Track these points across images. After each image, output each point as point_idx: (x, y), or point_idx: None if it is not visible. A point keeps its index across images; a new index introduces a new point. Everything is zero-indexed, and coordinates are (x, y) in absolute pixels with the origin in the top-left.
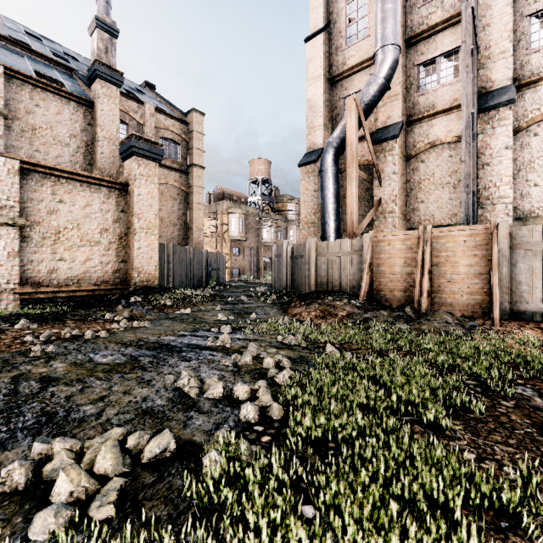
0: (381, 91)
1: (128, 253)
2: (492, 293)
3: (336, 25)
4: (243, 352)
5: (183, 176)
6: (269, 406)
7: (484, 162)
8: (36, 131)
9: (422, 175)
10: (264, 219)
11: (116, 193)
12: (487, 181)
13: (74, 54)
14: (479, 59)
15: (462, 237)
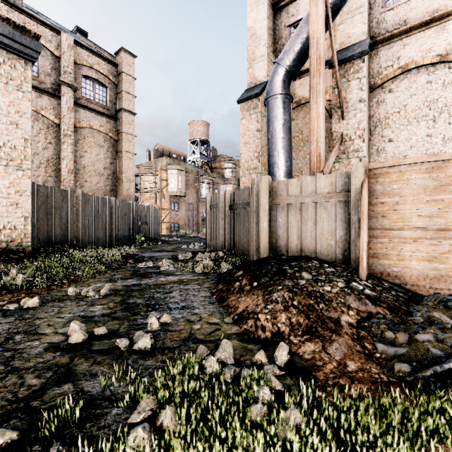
0: None
1: None
2: None
3: None
4: None
5: (111, 121)
6: None
7: None
8: None
9: (389, 108)
10: (202, 176)
11: None
12: None
13: None
14: None
15: None
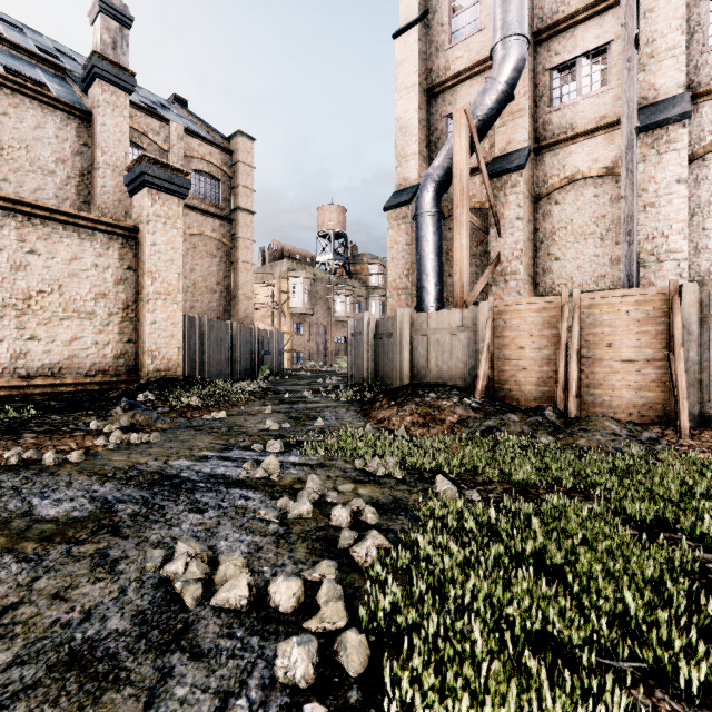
0: (501, 101)
1: (138, 329)
2: (676, 388)
3: (436, 16)
4: (298, 491)
5: (225, 224)
6: (339, 639)
7: (647, 202)
8: (4, 151)
9: (556, 222)
10: (337, 285)
11: (120, 242)
12: (651, 229)
13: (71, 53)
14: (638, 59)
15: (627, 305)
